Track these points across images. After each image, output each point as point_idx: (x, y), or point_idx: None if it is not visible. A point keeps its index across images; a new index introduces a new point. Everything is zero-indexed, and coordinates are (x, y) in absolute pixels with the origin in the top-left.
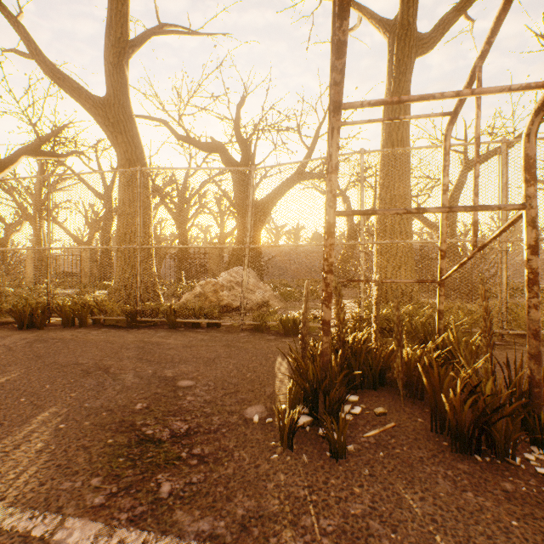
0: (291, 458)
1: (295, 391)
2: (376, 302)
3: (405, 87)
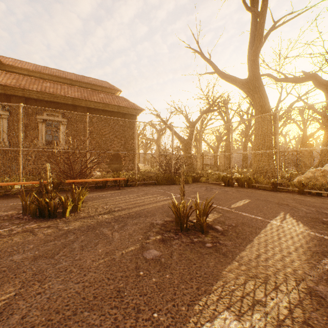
0: None
1: None
2: None
3: None
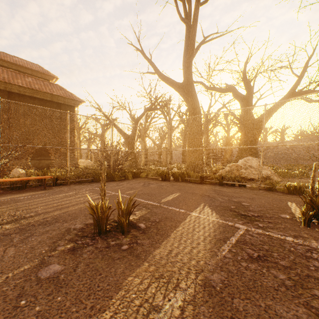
0: (309, 229)
1: (306, 211)
2: None
3: None
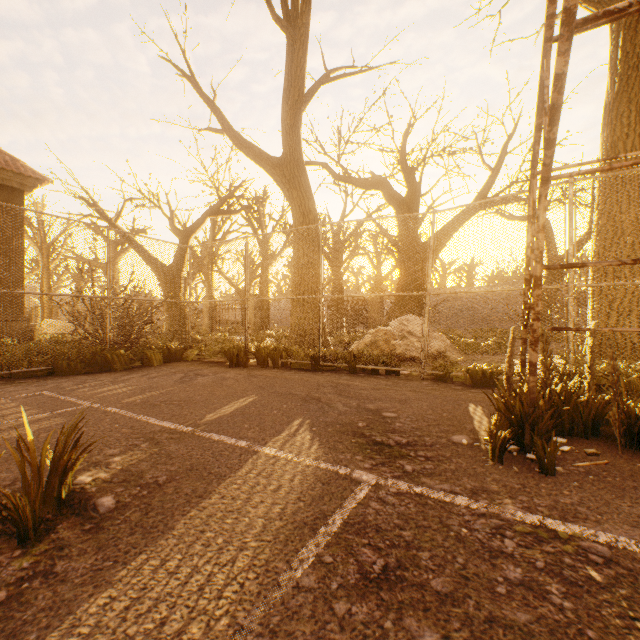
0: (502, 468)
1: (498, 425)
2: (589, 352)
3: (637, 83)
